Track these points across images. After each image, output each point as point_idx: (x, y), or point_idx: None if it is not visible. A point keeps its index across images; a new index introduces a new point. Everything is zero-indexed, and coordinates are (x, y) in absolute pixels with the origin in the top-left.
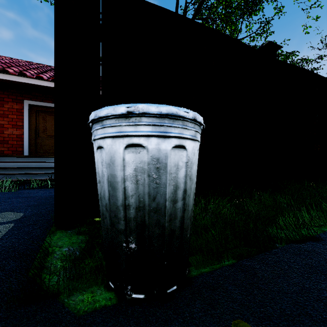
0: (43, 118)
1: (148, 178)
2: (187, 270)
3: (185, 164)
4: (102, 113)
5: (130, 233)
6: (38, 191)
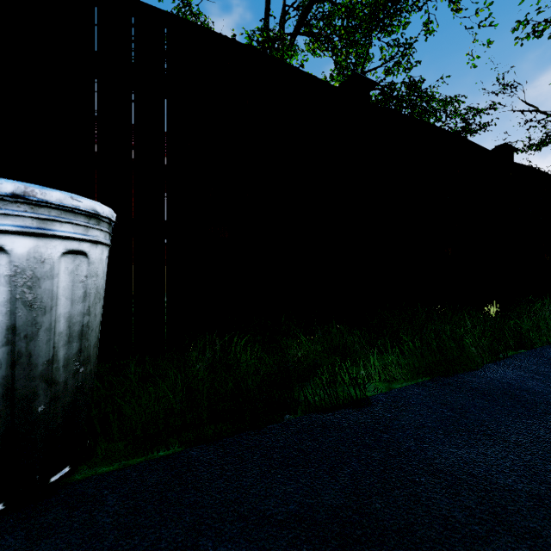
0: None
1: None
2: (62, 471)
3: (7, 279)
4: None
5: None
6: None
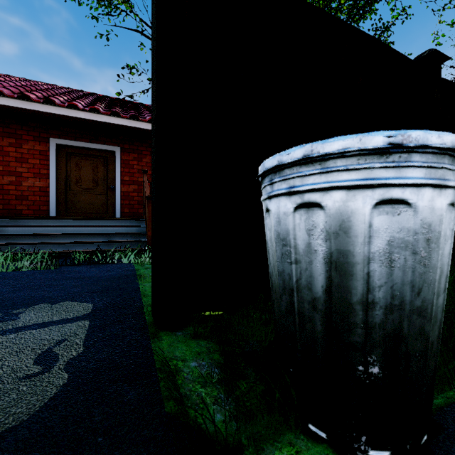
0: (76, 163)
1: (414, 257)
2: None
3: (451, 232)
4: (331, 148)
5: (372, 349)
6: (88, 268)
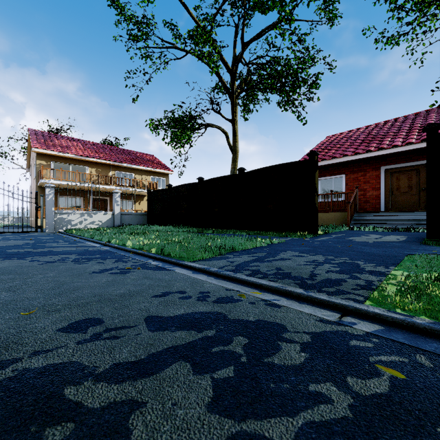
0: (396, 178)
1: None
2: None
3: None
4: None
5: None
6: (405, 232)
